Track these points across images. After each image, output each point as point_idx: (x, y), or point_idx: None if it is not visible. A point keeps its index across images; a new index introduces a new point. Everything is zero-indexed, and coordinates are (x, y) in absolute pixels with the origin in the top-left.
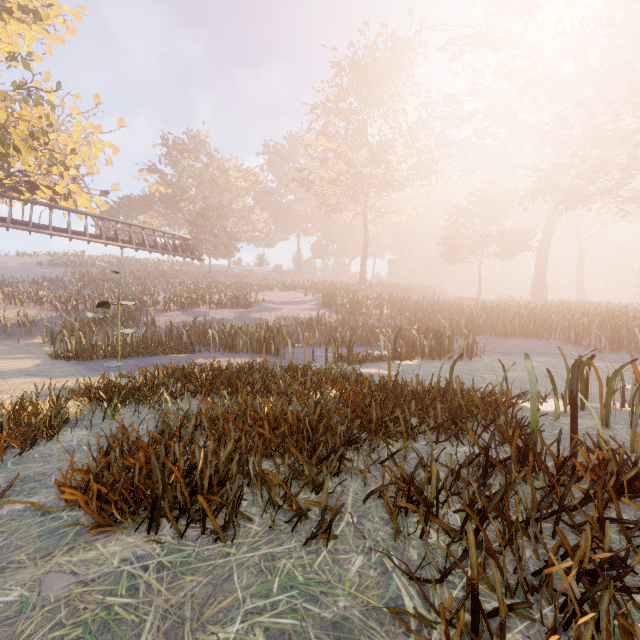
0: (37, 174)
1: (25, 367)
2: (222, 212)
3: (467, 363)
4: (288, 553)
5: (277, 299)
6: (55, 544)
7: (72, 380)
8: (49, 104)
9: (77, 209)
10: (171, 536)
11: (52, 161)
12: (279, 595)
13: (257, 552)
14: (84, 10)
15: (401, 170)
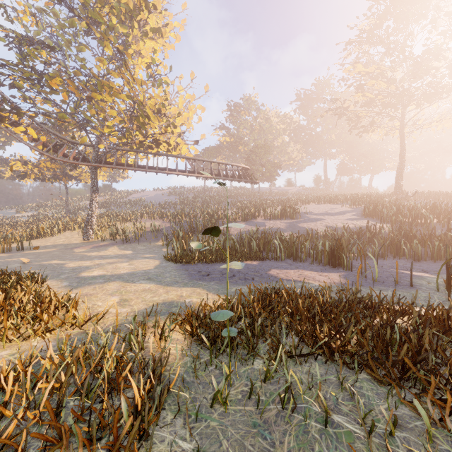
0: (160, 134)
1: (149, 268)
2: (267, 148)
3: None
4: None
5: (316, 211)
6: None
7: (176, 291)
8: (165, 83)
9: (181, 155)
10: None
11: (167, 124)
12: None
13: None
14: (185, 22)
15: None
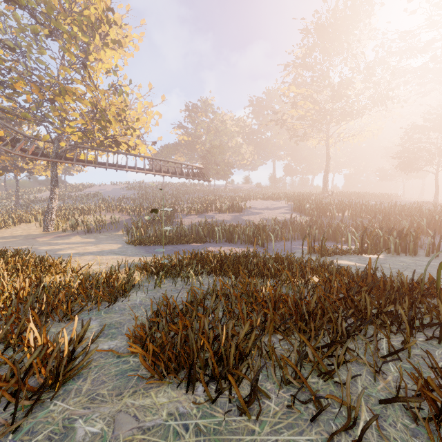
0: (120, 136)
1: (113, 249)
2: (222, 149)
3: (435, 259)
4: None
5: (259, 206)
6: (124, 385)
7: (137, 258)
8: (126, 93)
9: (140, 154)
10: (203, 398)
11: (127, 127)
12: None
13: (280, 436)
14: (143, 34)
15: (359, 101)
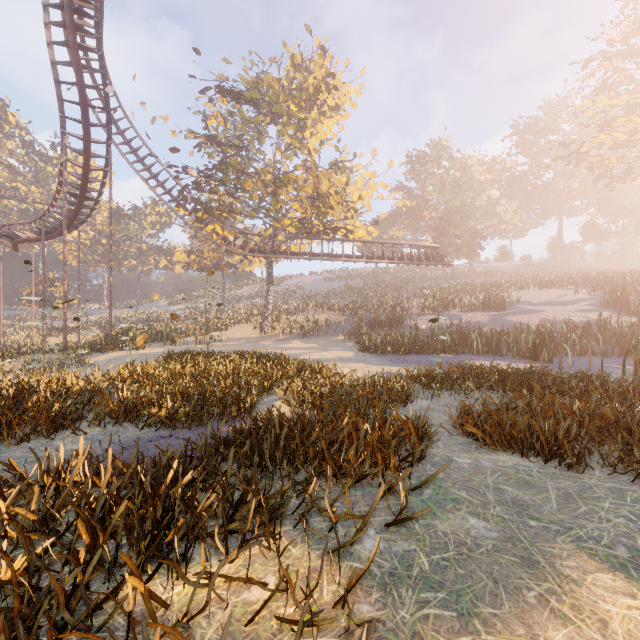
0: (338, 220)
1: (350, 356)
2: (465, 213)
3: None
4: (632, 491)
5: (535, 299)
6: (468, 449)
7: (387, 368)
8: (349, 170)
9: (358, 239)
10: (536, 462)
11: (347, 209)
12: (632, 504)
13: (605, 484)
14: (362, 86)
15: None
